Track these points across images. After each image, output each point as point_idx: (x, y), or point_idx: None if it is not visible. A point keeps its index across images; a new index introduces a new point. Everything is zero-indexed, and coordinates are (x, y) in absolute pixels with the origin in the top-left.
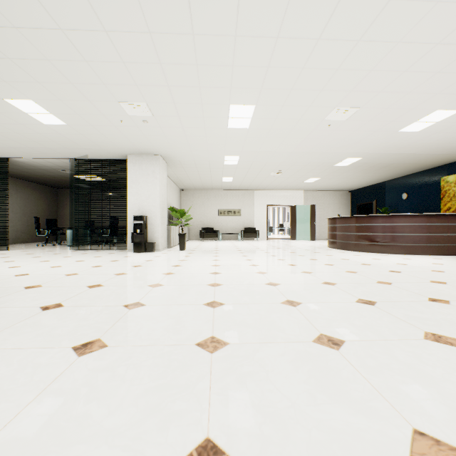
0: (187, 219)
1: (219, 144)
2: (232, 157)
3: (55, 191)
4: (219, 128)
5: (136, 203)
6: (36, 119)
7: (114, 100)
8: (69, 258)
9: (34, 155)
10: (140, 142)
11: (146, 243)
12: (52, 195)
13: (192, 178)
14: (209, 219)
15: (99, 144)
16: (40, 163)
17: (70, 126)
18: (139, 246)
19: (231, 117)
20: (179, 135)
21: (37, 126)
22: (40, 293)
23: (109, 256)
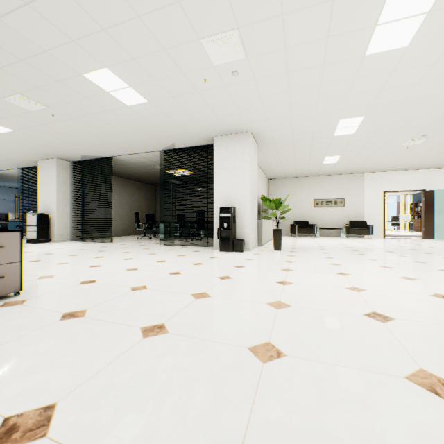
0: (283, 210)
1: (337, 98)
2: (350, 121)
3: (154, 188)
4: (348, 60)
5: (222, 192)
6: (119, 100)
7: (194, 38)
8: (152, 257)
9: (130, 151)
10: (228, 114)
11: (234, 240)
12: (151, 192)
13: (285, 162)
14: (302, 211)
15: (183, 126)
16: (137, 160)
17: (151, 103)
18: (226, 244)
19: (382, 24)
20: (279, 90)
21: (122, 111)
22: (61, 342)
23: (193, 255)
